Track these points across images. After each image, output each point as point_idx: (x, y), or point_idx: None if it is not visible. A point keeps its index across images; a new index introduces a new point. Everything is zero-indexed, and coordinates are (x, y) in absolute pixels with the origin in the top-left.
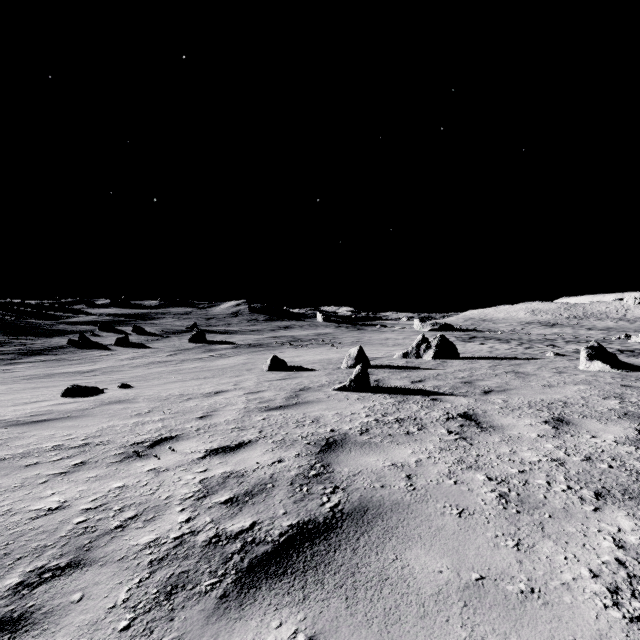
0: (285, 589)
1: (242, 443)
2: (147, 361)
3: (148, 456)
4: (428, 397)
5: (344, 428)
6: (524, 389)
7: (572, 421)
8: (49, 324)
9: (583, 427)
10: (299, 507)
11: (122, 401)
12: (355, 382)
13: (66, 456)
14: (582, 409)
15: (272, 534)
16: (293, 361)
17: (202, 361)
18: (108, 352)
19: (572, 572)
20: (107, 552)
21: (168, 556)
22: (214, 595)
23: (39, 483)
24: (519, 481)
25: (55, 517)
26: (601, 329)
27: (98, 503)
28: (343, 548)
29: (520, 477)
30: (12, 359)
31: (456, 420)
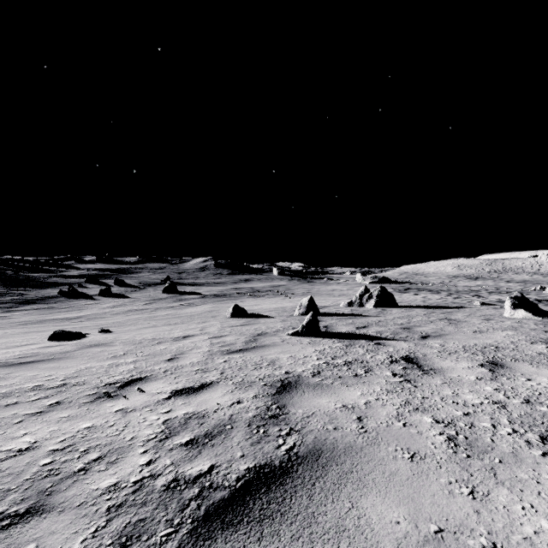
0: (241, 541)
1: (204, 384)
2: (126, 309)
3: (118, 396)
4: (372, 341)
5: (298, 370)
6: (458, 334)
7: (506, 364)
8: (43, 277)
9: (517, 370)
10: (256, 450)
11: (101, 344)
12: (307, 328)
13: (44, 396)
14: (513, 353)
15: (229, 478)
16: (252, 309)
17: (173, 309)
18: (93, 301)
19: (532, 524)
20: (67, 497)
21: (126, 502)
22: (169, 547)
23: (14, 423)
24: (465, 424)
25: (23, 458)
26: (518, 282)
27: (66, 444)
28: (299, 495)
29: (465, 420)
30: (10, 307)
31: (399, 363)
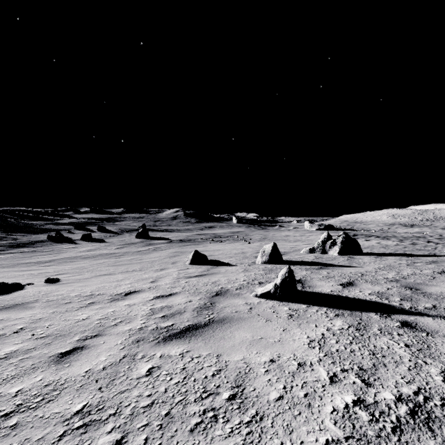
0: None
1: None
2: (97, 253)
3: None
4: (391, 318)
5: None
6: None
7: None
8: (39, 224)
9: None
10: None
11: (17, 305)
12: (282, 288)
13: None
14: None
15: None
16: (213, 255)
17: (140, 253)
18: (73, 245)
19: None
20: None
21: None
22: None
23: None
24: None
25: None
26: None
27: None
28: None
29: None
30: (0, 250)
31: None
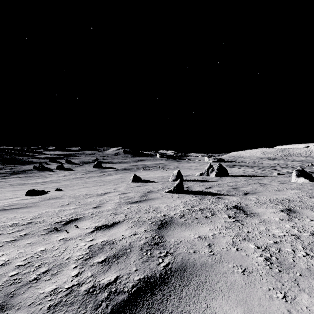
0: None
1: (115, 223)
2: (72, 177)
3: (62, 230)
4: (215, 196)
5: (171, 214)
6: (265, 192)
7: (296, 210)
8: (24, 159)
9: (303, 214)
10: (145, 266)
11: (55, 198)
12: (176, 188)
13: (18, 230)
14: (300, 203)
15: (127, 286)
16: (144, 177)
17: (99, 177)
18: (53, 172)
19: None
20: (23, 298)
21: (60, 302)
22: None
23: None
24: (275, 249)
25: None
26: (298, 161)
27: (27, 261)
28: (172, 298)
29: (275, 246)
30: (5, 176)
31: (232, 210)
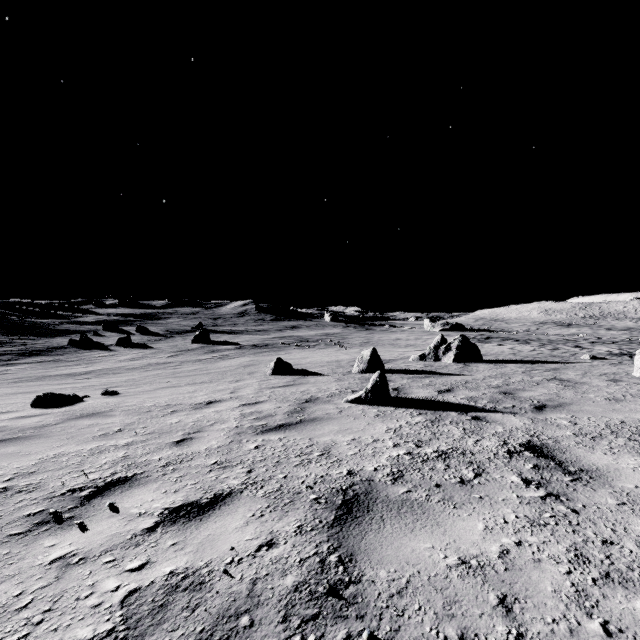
0: None
1: (219, 496)
2: (146, 363)
3: (72, 522)
4: (467, 414)
5: (367, 468)
6: (586, 404)
7: None
8: (53, 324)
9: None
10: None
11: (95, 414)
12: (372, 393)
13: None
14: None
15: None
16: (299, 363)
17: (203, 363)
18: (108, 353)
19: None
20: None
21: None
22: None
23: None
24: None
25: None
26: (622, 329)
27: None
28: None
29: None
30: (9, 360)
31: (524, 456)
